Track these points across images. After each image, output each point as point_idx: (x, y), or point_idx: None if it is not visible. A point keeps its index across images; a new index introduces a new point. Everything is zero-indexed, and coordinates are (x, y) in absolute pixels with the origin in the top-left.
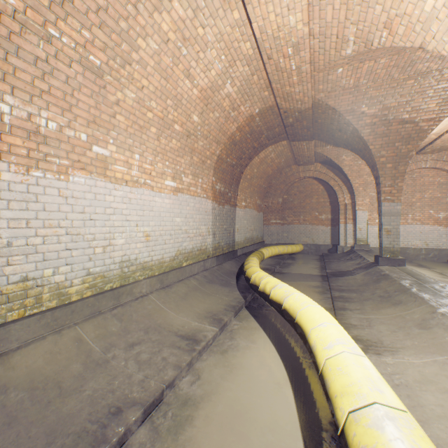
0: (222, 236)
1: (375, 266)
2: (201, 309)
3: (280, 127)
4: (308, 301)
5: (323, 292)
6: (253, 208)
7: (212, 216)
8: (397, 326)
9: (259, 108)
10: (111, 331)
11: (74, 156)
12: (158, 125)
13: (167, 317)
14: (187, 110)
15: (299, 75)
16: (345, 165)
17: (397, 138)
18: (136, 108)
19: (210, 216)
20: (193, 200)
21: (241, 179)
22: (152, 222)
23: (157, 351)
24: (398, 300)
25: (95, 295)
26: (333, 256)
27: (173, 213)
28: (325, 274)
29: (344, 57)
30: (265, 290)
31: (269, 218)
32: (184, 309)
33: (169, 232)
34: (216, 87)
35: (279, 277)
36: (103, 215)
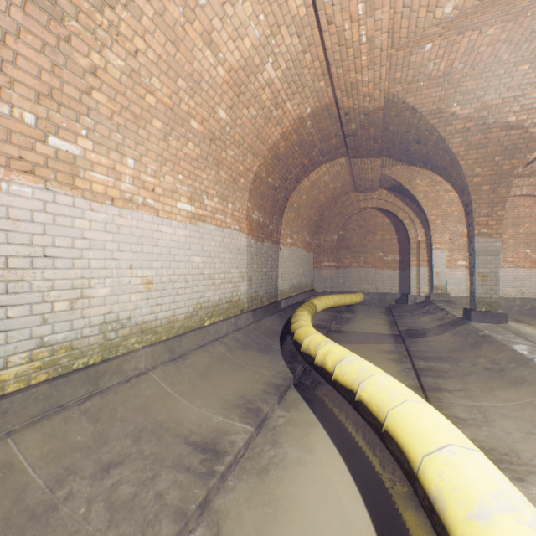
0: (260, 282)
1: (467, 323)
2: (230, 392)
3: (338, 138)
4: (402, 390)
5: (400, 360)
6: (301, 247)
7: (247, 256)
8: (532, 423)
9: (311, 107)
10: (74, 442)
11: (10, 149)
12: (165, 118)
13: (175, 409)
14: (210, 100)
15: (370, 52)
16: (419, 191)
17: (498, 150)
18: (127, 84)
19: (244, 256)
20: (220, 233)
21: (286, 208)
22: (157, 263)
23: (148, 479)
24: (519, 377)
25: (52, 380)
26: (403, 308)
27: (190, 250)
28: (397, 333)
29: (439, 19)
30: (325, 364)
31: (321, 259)
32: (203, 392)
33: (184, 278)
34: (252, 68)
35: (337, 338)
36: (69, 249)
